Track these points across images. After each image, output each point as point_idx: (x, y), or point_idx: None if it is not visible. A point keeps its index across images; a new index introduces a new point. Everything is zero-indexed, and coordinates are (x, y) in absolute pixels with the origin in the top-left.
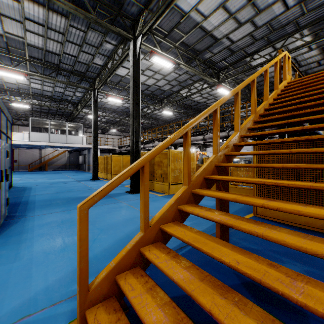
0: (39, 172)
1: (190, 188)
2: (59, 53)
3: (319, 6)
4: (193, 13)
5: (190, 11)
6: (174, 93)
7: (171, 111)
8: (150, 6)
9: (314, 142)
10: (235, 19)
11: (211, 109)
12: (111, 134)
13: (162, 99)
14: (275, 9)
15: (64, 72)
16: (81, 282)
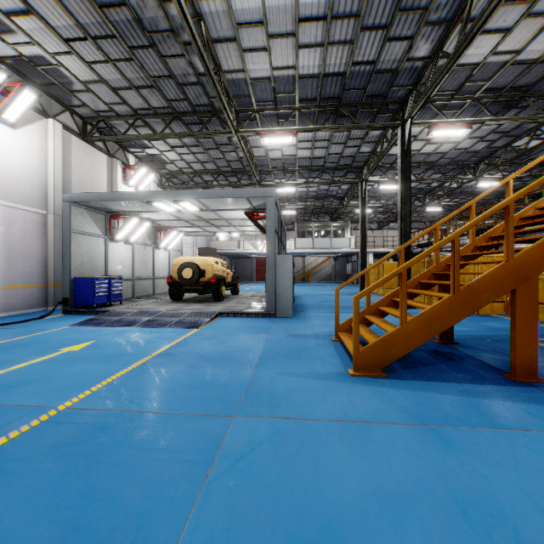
0: (303, 284)
1: None
2: (324, 156)
3: None
4: (491, 57)
5: (484, 59)
6: (499, 150)
7: (499, 180)
8: (419, 83)
9: None
10: None
11: (427, 230)
12: (392, 229)
13: (475, 164)
14: None
15: (329, 170)
16: (336, 320)
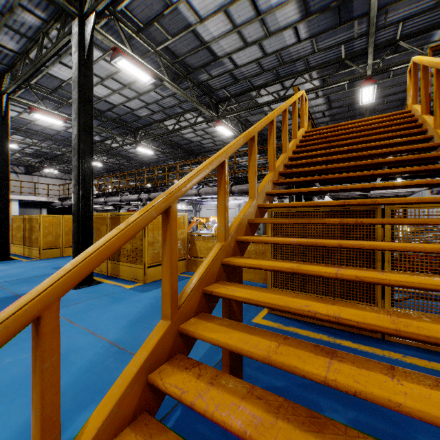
0: None
1: (176, 322)
2: None
3: (329, 48)
4: (183, 6)
5: (179, 2)
6: (155, 123)
7: (151, 149)
8: None
9: (339, 214)
10: (240, 35)
11: (215, 160)
12: (45, 176)
13: (136, 129)
14: (286, 36)
15: None
16: None
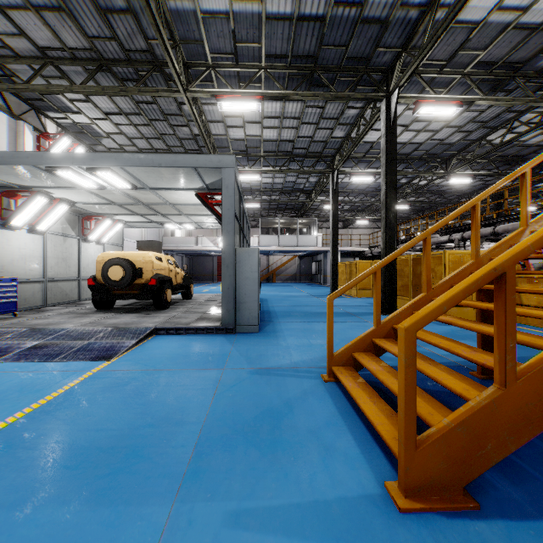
0: (267, 284)
1: (430, 295)
2: (293, 139)
3: None
4: (494, 16)
5: (487, 17)
6: (473, 144)
7: (469, 176)
8: (410, 44)
9: None
10: None
11: (464, 207)
12: (357, 228)
13: (447, 158)
14: None
15: (297, 158)
16: (329, 347)
